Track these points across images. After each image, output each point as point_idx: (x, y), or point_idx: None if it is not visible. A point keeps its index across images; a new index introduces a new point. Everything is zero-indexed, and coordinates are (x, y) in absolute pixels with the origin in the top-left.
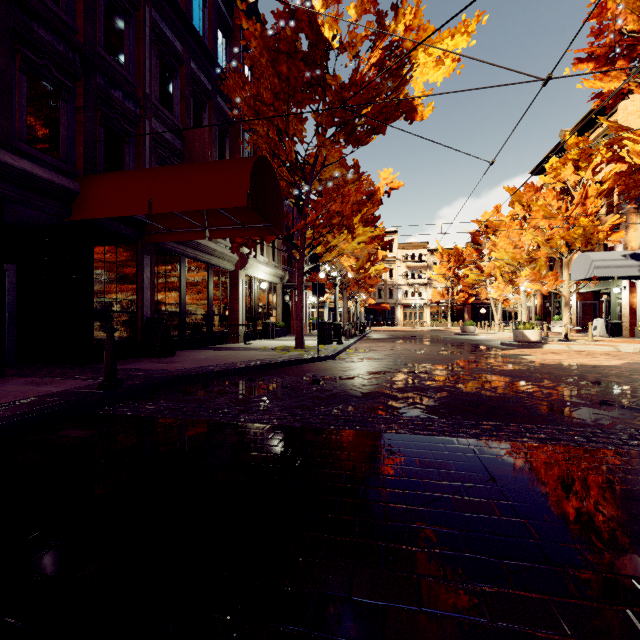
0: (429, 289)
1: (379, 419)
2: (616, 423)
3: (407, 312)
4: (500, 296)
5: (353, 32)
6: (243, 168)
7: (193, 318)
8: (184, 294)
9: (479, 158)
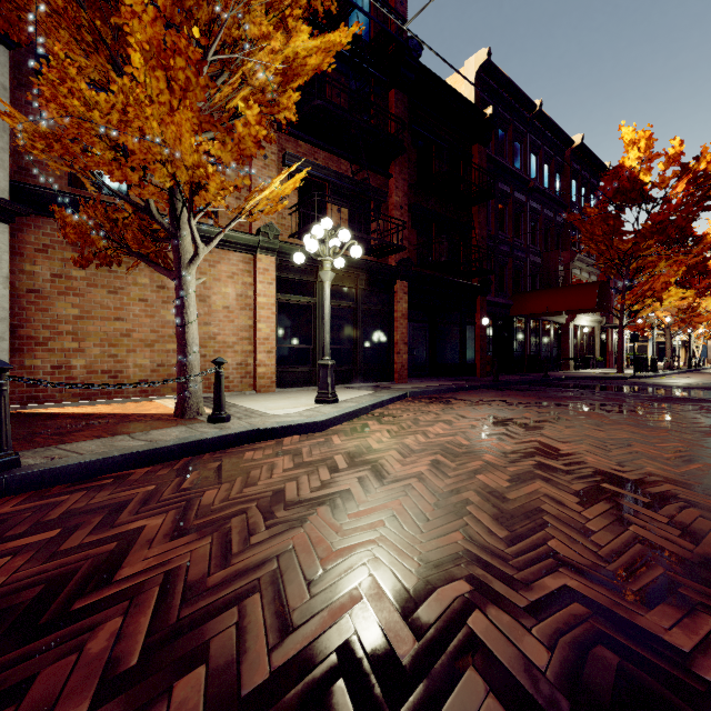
0: None
1: (657, 387)
2: None
3: None
4: None
5: (662, 176)
6: (593, 291)
7: (543, 354)
8: (540, 341)
9: None
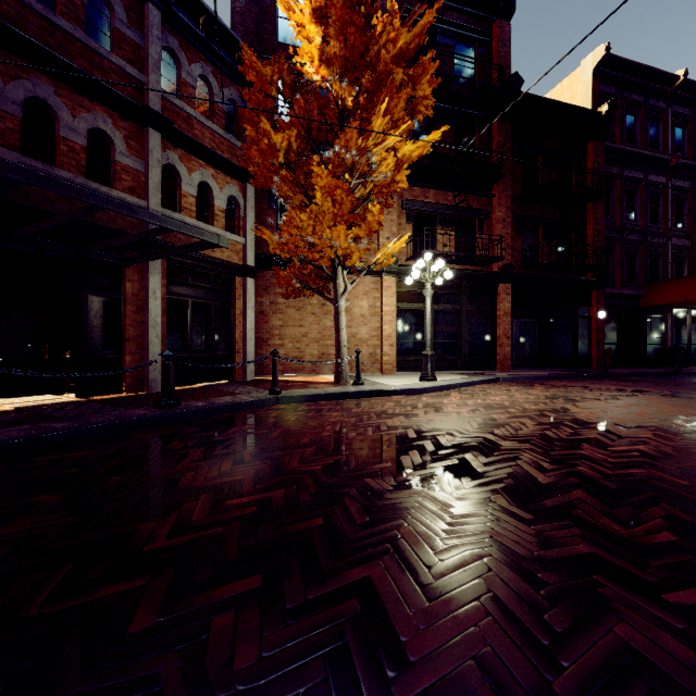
0: None
1: None
2: None
3: None
4: None
5: None
6: None
7: (695, 347)
8: (690, 332)
9: None
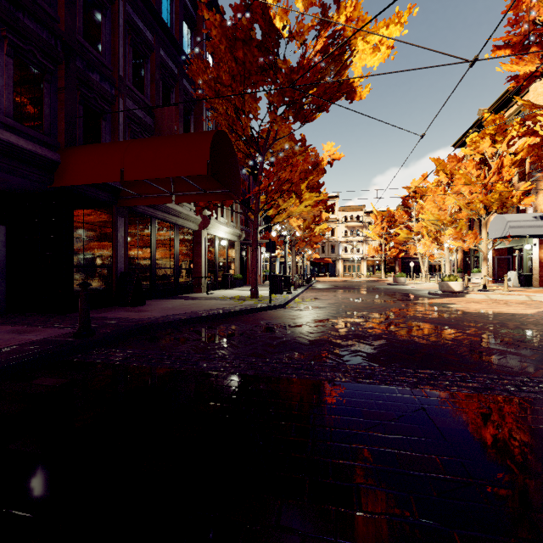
0: (365, 245)
1: (325, 367)
2: (542, 371)
3: (346, 265)
4: (427, 252)
5: (301, 23)
6: (204, 140)
7: (162, 271)
8: (154, 251)
9: (411, 132)
